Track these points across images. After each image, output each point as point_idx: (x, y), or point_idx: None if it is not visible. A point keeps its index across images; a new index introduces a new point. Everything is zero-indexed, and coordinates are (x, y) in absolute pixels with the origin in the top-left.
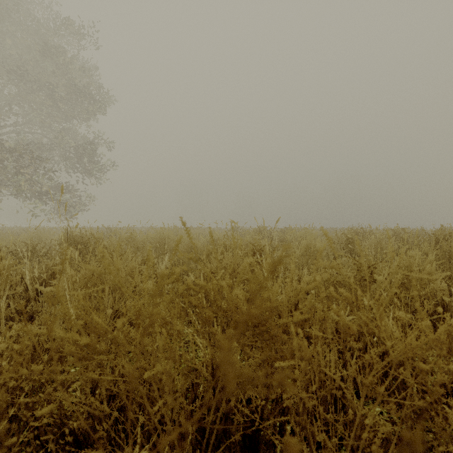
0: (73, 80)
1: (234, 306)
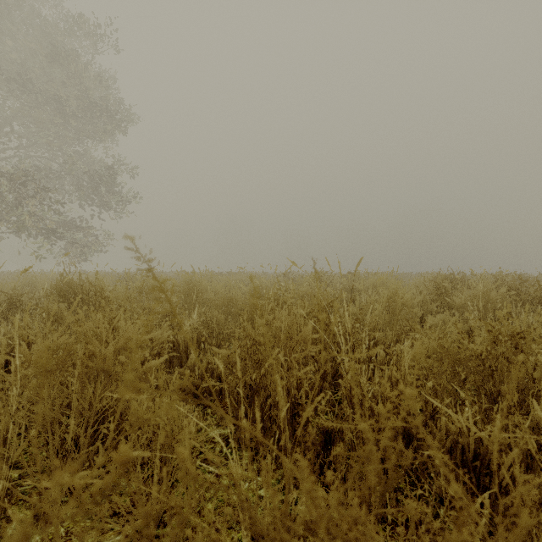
0: (87, 92)
1: None
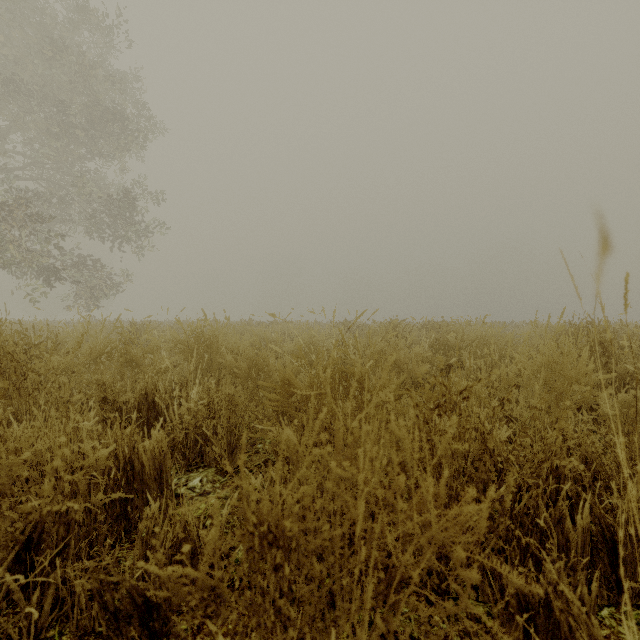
0: (96, 96)
1: None
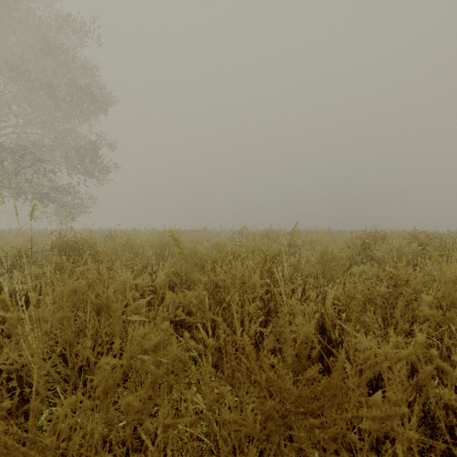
0: (74, 79)
1: (263, 379)
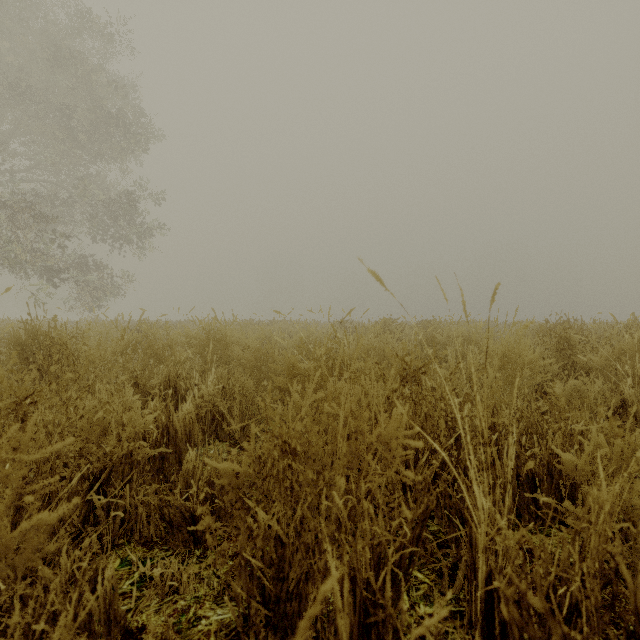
0: (99, 101)
1: None
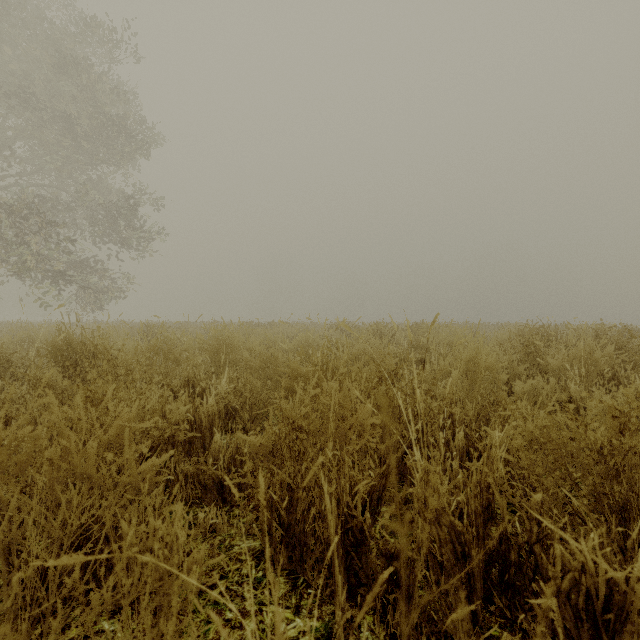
0: (102, 108)
1: None
